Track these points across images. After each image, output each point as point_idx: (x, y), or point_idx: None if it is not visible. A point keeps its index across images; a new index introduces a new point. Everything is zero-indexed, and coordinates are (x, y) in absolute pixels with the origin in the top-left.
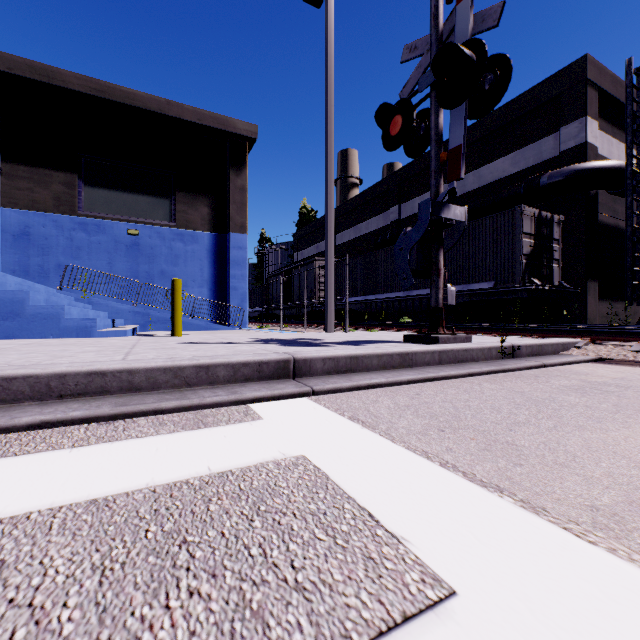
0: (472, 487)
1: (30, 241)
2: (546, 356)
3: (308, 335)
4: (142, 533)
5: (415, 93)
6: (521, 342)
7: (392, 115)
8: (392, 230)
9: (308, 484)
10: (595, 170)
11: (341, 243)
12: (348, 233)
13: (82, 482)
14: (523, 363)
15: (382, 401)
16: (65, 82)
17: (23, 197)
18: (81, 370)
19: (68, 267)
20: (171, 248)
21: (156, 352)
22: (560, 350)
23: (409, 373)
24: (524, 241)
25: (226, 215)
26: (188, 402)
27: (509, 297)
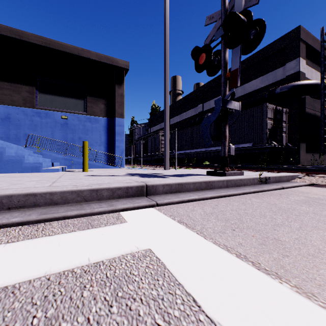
0: (260, 274)
1: (10, 122)
2: (283, 182)
3: (155, 171)
4: (30, 319)
5: (212, 41)
6: (270, 175)
7: (200, 53)
8: (199, 116)
9: (152, 272)
10: (304, 85)
11: (173, 123)
12: (176, 118)
13: (3, 271)
14: (272, 187)
15: (196, 210)
16: (28, 38)
17: (6, 99)
18: (21, 193)
19: (30, 135)
20: (84, 125)
21: (70, 181)
22: (290, 179)
23: (211, 193)
24: (268, 122)
25: (113, 108)
26: (84, 211)
27: (260, 151)
